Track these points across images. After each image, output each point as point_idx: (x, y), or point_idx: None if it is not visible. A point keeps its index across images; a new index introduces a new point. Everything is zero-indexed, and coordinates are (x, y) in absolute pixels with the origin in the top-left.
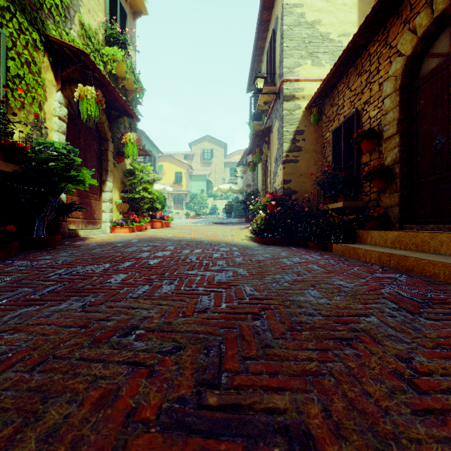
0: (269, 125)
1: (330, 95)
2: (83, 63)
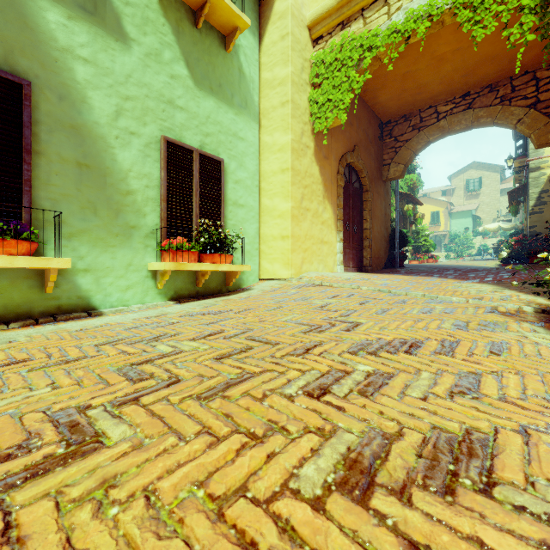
0: (524, 183)
1: None
2: (406, 195)
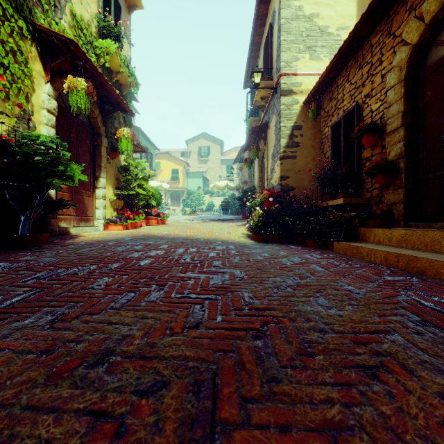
0: (266, 121)
1: (329, 89)
2: (73, 53)
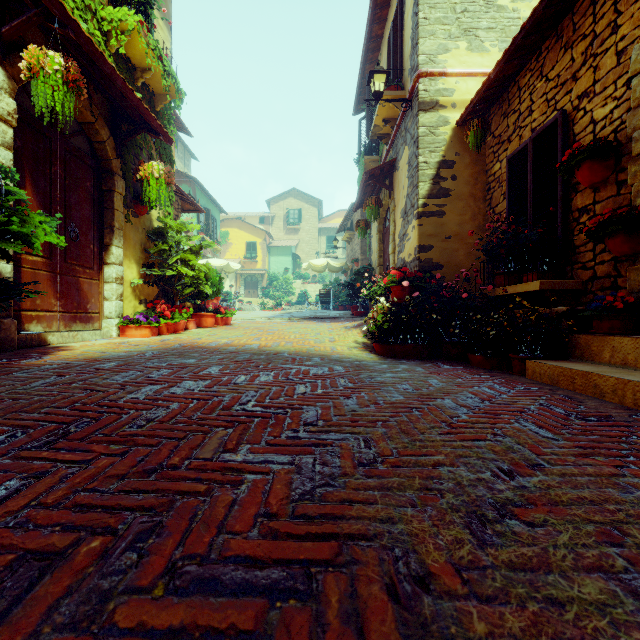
0: (392, 158)
1: (502, 97)
2: (43, 8)
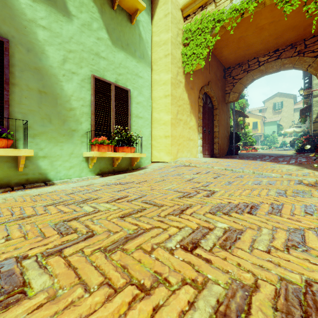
0: (310, 104)
1: None
2: (239, 112)
